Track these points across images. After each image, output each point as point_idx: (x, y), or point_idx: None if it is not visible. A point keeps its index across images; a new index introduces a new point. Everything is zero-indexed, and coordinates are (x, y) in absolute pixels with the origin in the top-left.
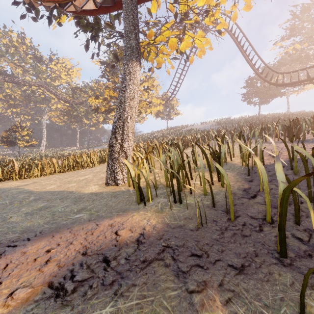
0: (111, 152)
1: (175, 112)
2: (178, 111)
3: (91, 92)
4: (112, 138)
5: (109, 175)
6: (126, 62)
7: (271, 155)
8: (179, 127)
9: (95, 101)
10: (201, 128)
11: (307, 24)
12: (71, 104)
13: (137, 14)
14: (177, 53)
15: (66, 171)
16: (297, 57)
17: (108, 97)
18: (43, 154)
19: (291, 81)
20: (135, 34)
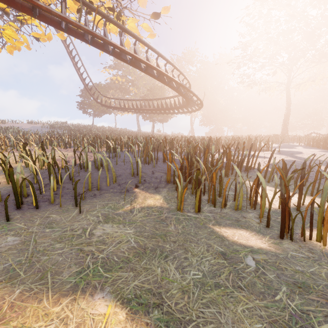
0: None
1: None
2: None
3: None
4: None
5: None
6: None
7: (68, 161)
8: None
9: None
10: (28, 128)
11: (125, 65)
12: None
13: None
14: None
15: None
16: (119, 87)
17: None
18: None
19: (110, 105)
20: None
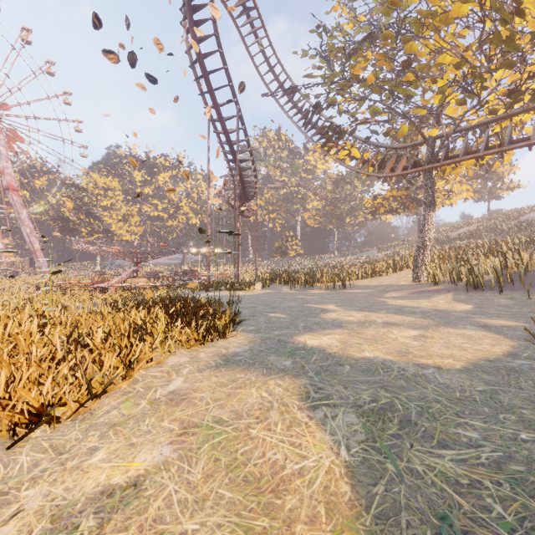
0: (416, 264)
1: (506, 186)
2: (514, 183)
3: (357, 181)
4: (416, 256)
5: (414, 277)
6: (425, 212)
7: None
8: (518, 210)
9: (373, 203)
10: None
11: None
12: (333, 201)
13: (432, 182)
14: (476, 167)
15: (366, 278)
16: None
17: (390, 198)
18: (316, 264)
19: None
20: (431, 194)
